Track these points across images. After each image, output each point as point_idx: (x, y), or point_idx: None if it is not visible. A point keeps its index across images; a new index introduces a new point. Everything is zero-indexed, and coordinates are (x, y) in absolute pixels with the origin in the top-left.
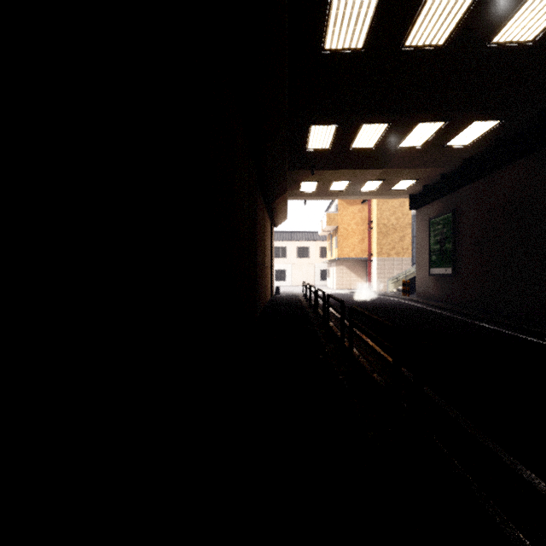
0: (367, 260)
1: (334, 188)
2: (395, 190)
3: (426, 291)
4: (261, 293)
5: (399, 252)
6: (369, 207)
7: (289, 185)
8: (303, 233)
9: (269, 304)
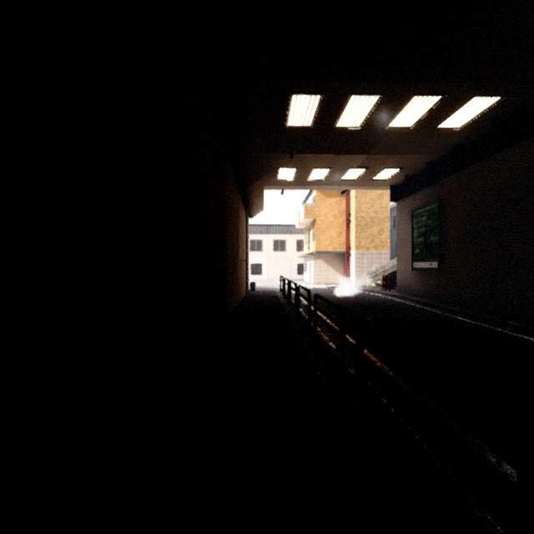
0: (345, 254)
1: (314, 176)
2: (377, 180)
3: (409, 286)
4: (234, 291)
5: (378, 245)
6: (348, 200)
7: (266, 172)
8: (279, 226)
9: (243, 302)
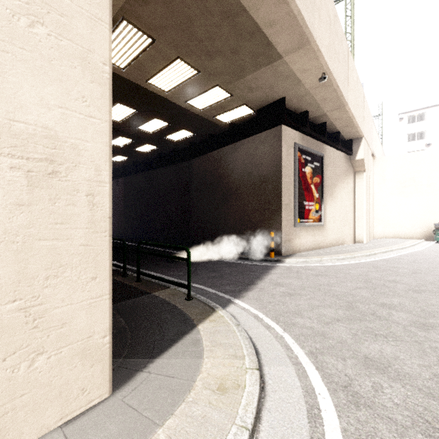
0: None
1: None
2: None
3: None
4: None
5: None
6: None
7: None
8: None
9: None
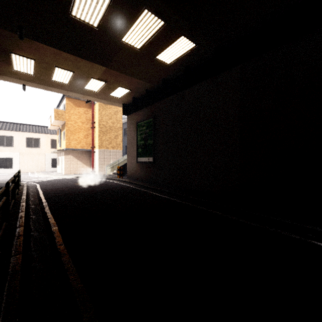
0: (91, 151)
1: (58, 77)
2: (113, 96)
3: (135, 174)
4: None
5: (114, 146)
6: (93, 111)
7: None
8: (34, 126)
9: None
